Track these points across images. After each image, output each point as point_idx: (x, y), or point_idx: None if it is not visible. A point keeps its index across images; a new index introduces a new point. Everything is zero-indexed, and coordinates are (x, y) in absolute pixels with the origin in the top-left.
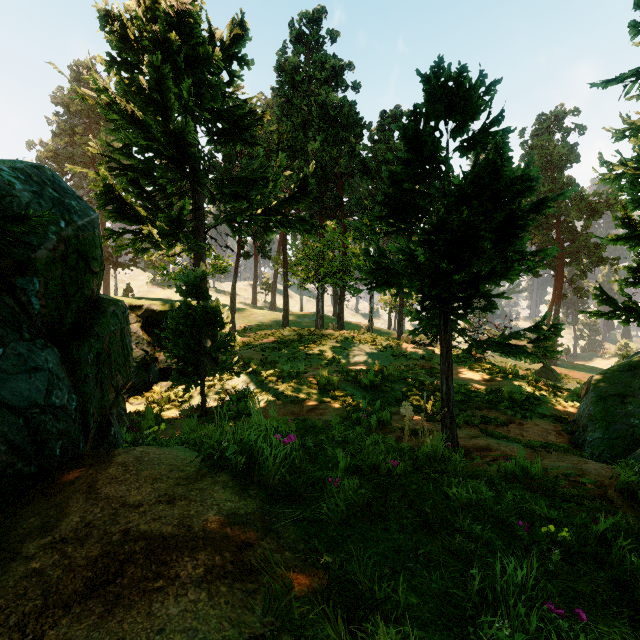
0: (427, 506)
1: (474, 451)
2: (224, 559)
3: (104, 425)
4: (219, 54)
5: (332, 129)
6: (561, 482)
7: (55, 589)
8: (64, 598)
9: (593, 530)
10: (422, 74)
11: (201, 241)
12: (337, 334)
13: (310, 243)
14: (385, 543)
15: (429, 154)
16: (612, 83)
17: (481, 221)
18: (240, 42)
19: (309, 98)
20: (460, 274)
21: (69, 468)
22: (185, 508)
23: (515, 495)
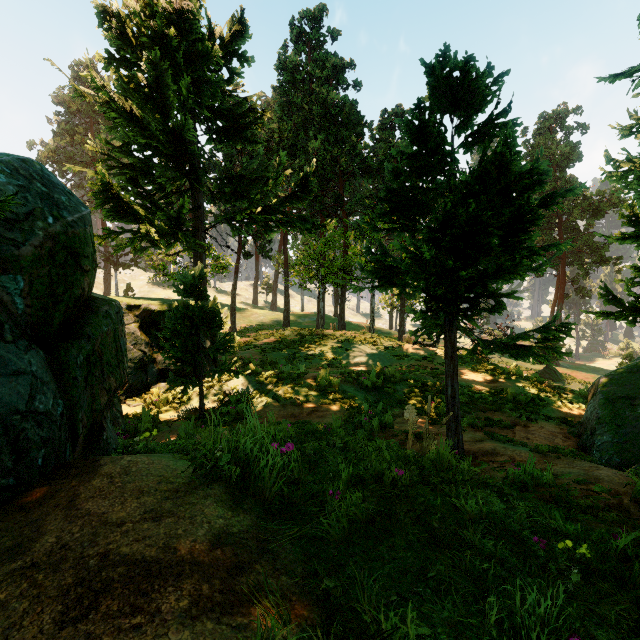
0: (435, 520)
1: (480, 456)
2: (212, 588)
3: (95, 430)
4: (218, 51)
5: (333, 128)
6: (574, 491)
7: (19, 626)
8: (27, 638)
9: (614, 546)
10: (426, 65)
11: (201, 240)
12: (338, 334)
13: (311, 243)
14: (391, 563)
15: (434, 148)
16: (620, 77)
17: (489, 217)
18: (240, 39)
19: (310, 97)
20: (468, 272)
21: (51, 479)
22: (172, 526)
23: (527, 506)
